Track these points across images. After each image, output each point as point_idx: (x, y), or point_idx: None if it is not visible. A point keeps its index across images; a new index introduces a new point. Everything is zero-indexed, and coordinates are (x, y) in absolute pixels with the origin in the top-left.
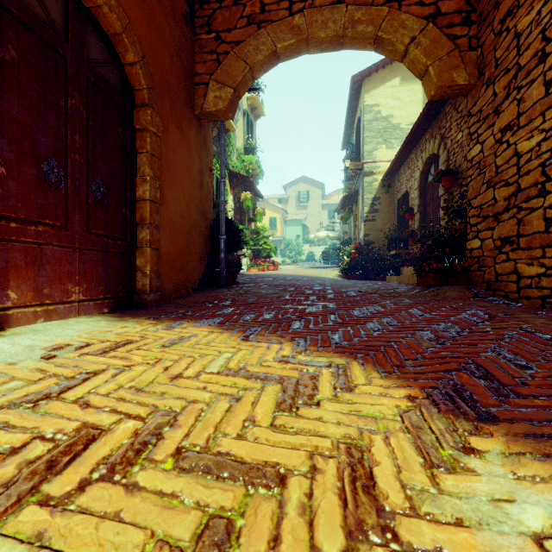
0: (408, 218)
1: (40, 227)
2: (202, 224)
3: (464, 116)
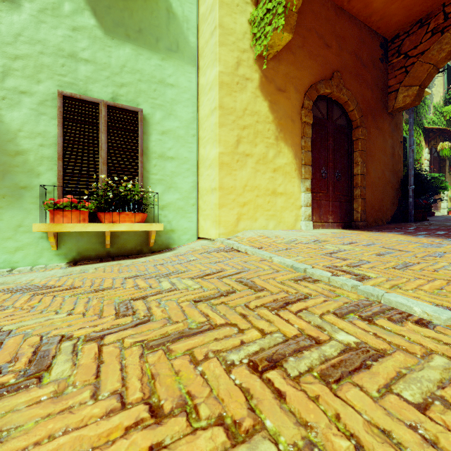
0: None
1: (320, 194)
2: (393, 181)
3: None
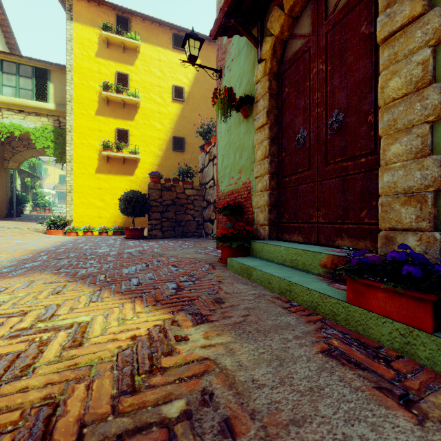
0: None
1: None
2: (7, 198)
3: None
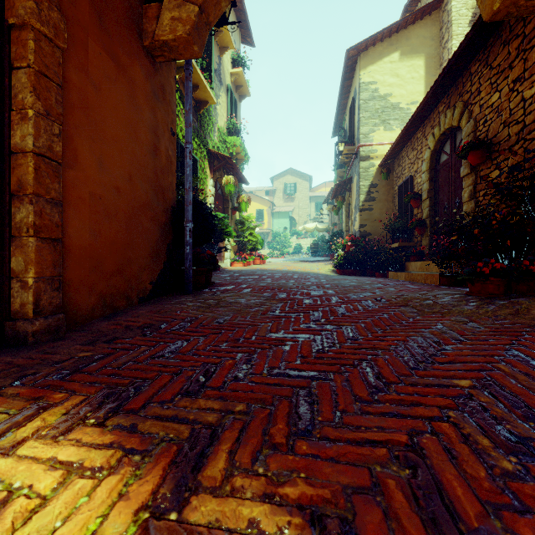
0: (414, 206)
1: None
2: (157, 206)
3: (503, 70)
